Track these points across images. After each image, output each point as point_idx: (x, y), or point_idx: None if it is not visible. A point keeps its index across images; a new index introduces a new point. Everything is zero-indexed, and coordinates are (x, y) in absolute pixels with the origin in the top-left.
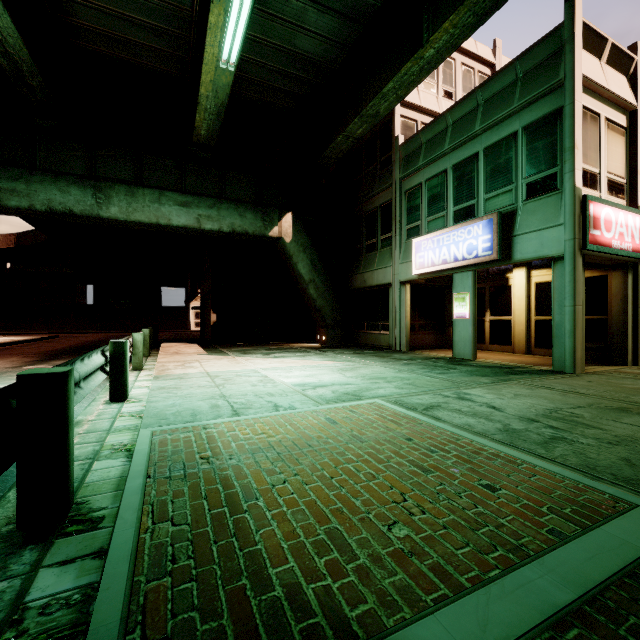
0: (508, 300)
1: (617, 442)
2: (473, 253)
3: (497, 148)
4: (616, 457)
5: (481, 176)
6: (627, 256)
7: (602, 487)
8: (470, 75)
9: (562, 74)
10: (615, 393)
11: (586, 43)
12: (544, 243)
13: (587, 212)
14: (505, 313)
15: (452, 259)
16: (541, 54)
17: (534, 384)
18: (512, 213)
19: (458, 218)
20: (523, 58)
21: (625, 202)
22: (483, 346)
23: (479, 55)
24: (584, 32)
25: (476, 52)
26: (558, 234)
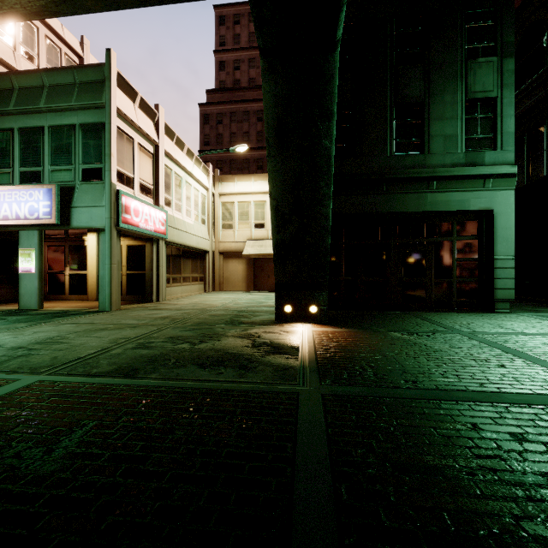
0: (85, 258)
1: (67, 348)
2: (35, 215)
3: (60, 131)
4: (51, 357)
5: (47, 149)
6: (151, 234)
7: (10, 376)
8: (56, 52)
9: (104, 100)
10: (116, 320)
11: (123, 87)
12: (93, 217)
13: (120, 201)
14: (82, 268)
15: (14, 216)
16: (92, 76)
17: (66, 322)
18: (72, 188)
19: (25, 179)
20: (79, 70)
21: (153, 200)
22: (64, 297)
23: (66, 40)
24: (120, 79)
25: (63, 35)
26: (102, 212)
